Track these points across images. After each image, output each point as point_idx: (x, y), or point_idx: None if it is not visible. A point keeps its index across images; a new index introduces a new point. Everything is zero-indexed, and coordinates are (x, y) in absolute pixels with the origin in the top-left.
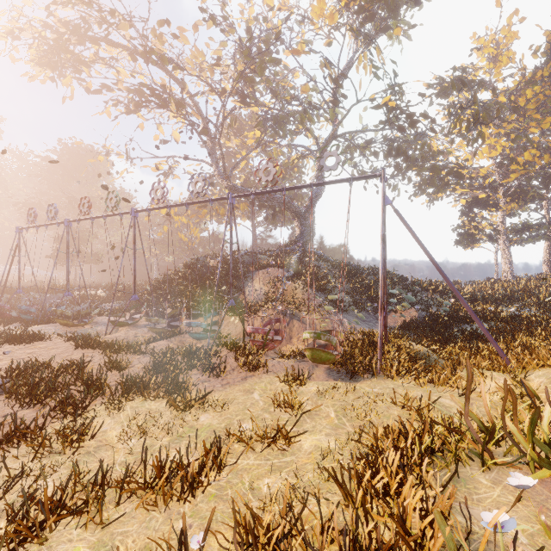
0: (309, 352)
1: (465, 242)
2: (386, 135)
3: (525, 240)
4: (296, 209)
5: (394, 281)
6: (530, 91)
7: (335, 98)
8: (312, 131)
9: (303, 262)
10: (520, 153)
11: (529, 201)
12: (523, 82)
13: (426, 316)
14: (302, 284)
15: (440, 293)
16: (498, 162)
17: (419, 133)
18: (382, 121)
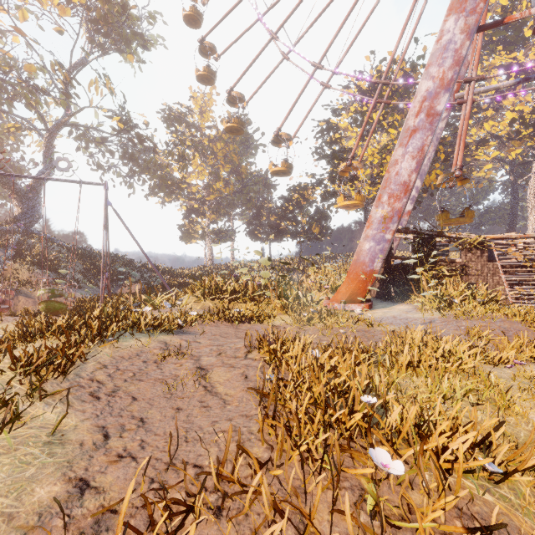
0: (44, 304)
1: (186, 238)
2: (122, 140)
3: (221, 240)
4: (16, 186)
5: (126, 263)
6: (220, 145)
7: (67, 92)
8: (37, 107)
9: (27, 243)
10: (215, 183)
11: (222, 215)
12: (218, 136)
13: (147, 287)
14: (28, 264)
15: (162, 273)
16: (206, 184)
17: (147, 150)
18: (116, 129)
